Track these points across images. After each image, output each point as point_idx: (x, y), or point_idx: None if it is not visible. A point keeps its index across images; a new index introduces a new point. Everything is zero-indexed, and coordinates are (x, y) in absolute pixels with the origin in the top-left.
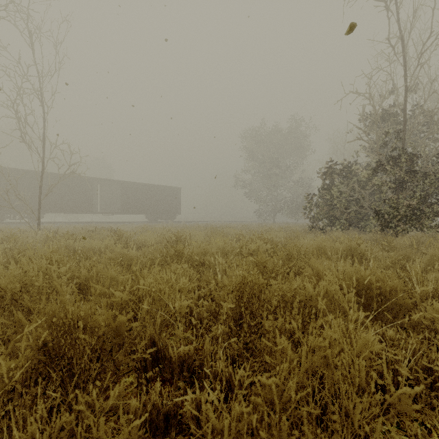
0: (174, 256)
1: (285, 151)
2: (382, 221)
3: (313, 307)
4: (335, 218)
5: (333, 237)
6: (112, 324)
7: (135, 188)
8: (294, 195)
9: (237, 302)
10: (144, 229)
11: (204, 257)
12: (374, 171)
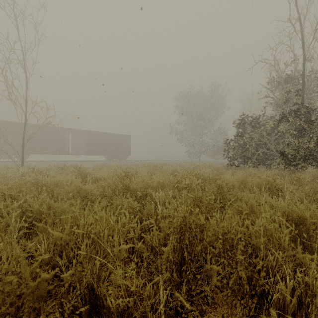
0: (121, 189)
1: (208, 109)
2: (286, 160)
3: (249, 243)
4: (247, 158)
5: (248, 173)
6: (31, 285)
7: (97, 136)
8: (214, 141)
9: (178, 243)
10: (100, 166)
11: (147, 190)
12: (280, 121)
